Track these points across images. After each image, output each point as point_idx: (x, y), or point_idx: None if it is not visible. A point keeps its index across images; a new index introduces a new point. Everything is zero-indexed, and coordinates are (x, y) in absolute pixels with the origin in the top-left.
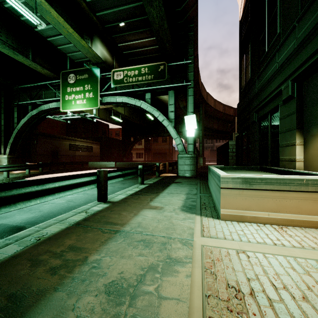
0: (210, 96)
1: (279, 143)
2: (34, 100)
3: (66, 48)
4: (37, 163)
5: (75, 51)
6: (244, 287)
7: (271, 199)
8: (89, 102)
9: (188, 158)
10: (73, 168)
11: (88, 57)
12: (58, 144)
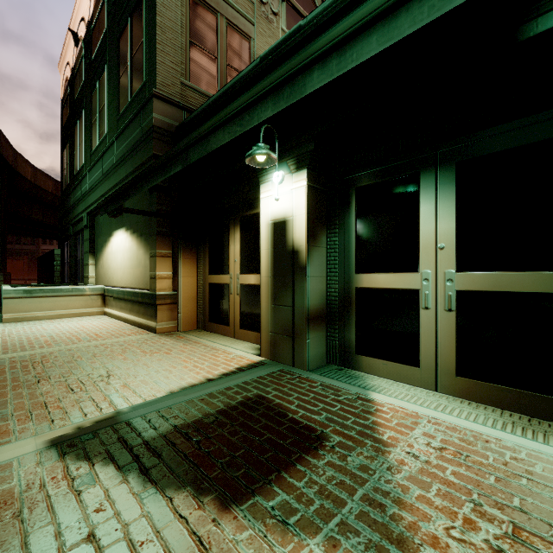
0: (25, 160)
1: (84, 262)
2: None
3: None
4: None
5: None
6: (4, 333)
7: (48, 302)
8: None
9: None
10: None
11: None
12: None
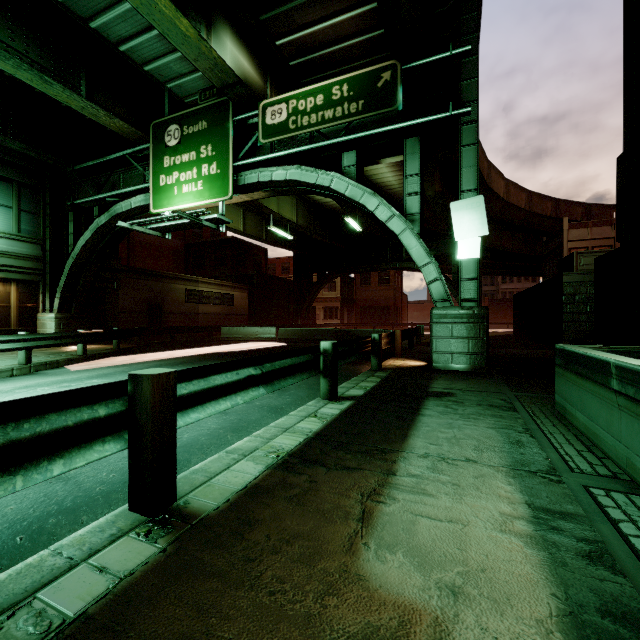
0: (497, 172)
1: None
2: (102, 193)
3: (163, 68)
4: (103, 331)
5: (183, 75)
6: None
7: None
8: (210, 186)
9: (462, 320)
10: (189, 339)
11: (202, 70)
12: (162, 290)
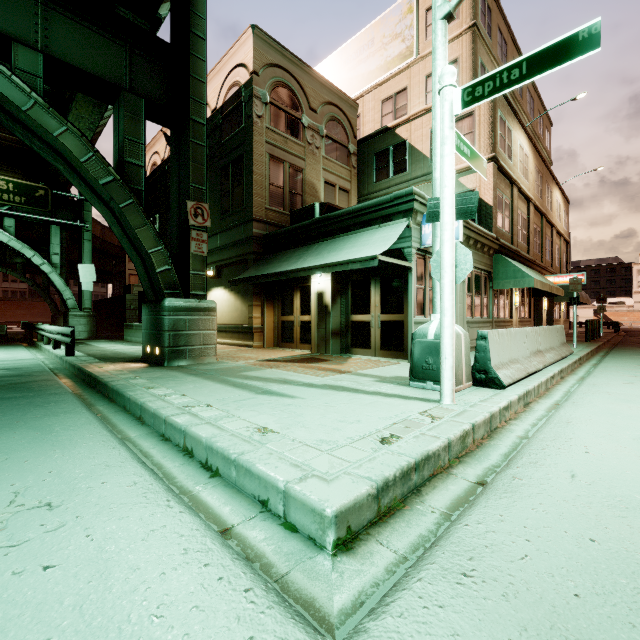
0: None
1: None
2: None
3: None
4: None
5: None
6: None
7: None
8: None
9: (85, 317)
10: None
11: None
12: None
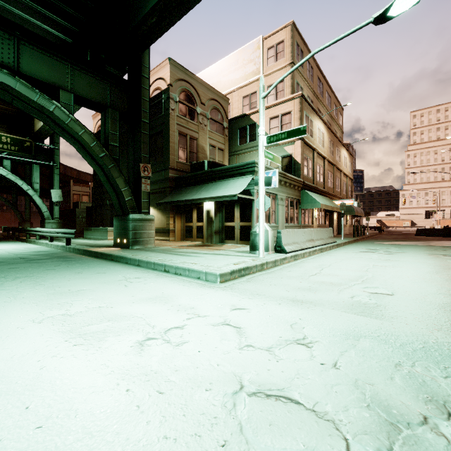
0: None
1: None
2: None
3: None
4: None
5: None
6: None
7: None
8: None
9: (56, 223)
10: None
11: None
12: None
